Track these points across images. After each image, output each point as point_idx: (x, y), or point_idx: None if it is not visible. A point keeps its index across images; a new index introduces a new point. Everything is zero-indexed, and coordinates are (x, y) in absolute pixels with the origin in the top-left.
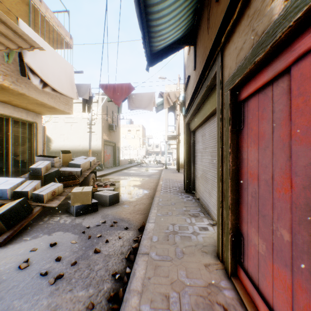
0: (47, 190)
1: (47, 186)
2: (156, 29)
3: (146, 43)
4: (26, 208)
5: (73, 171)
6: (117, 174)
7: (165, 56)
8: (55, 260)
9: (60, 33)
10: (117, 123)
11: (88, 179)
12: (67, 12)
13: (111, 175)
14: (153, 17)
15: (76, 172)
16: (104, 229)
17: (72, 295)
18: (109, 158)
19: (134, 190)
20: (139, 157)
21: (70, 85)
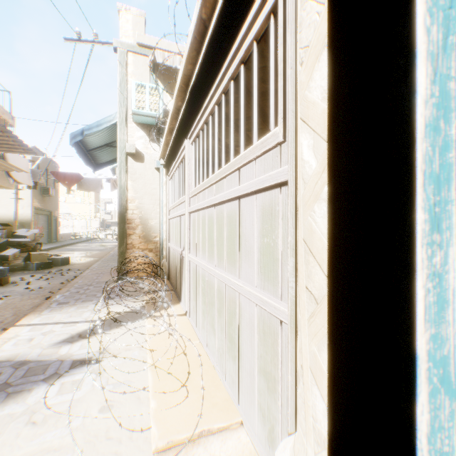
0: (11, 253)
1: (8, 251)
2: (98, 159)
3: (93, 162)
4: (1, 262)
5: (23, 241)
6: (59, 250)
7: (107, 165)
8: (40, 278)
9: (6, 119)
10: (54, 184)
11: (36, 248)
12: (11, 95)
13: (50, 251)
14: (96, 157)
15: (26, 242)
16: (64, 272)
17: (58, 280)
18: (42, 231)
19: (83, 259)
20: (89, 231)
21: (29, 176)
